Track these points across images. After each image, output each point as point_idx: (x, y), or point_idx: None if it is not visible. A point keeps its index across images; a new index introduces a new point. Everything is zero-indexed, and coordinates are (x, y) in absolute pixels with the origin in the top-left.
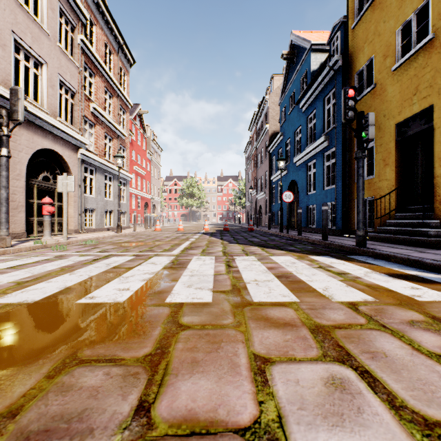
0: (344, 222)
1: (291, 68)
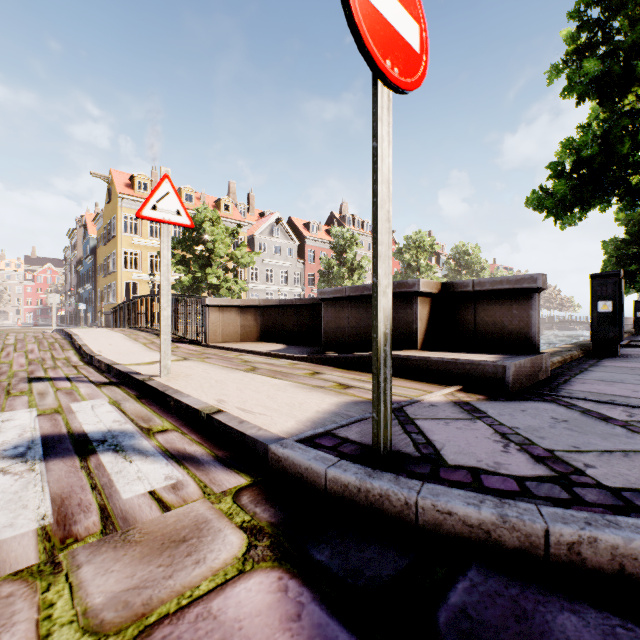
0: (96, 320)
1: (87, 231)
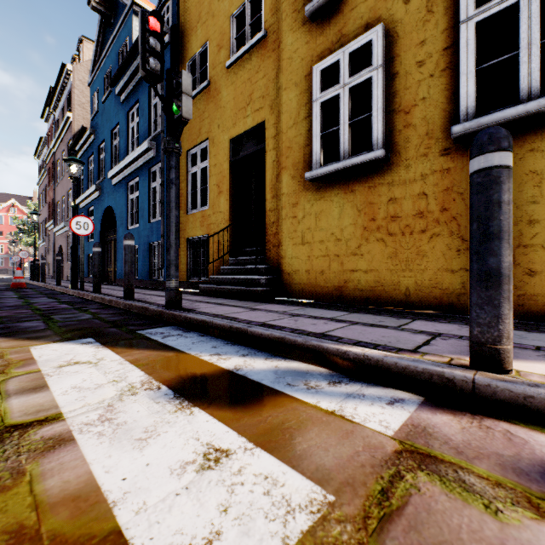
0: None
1: (108, 33)
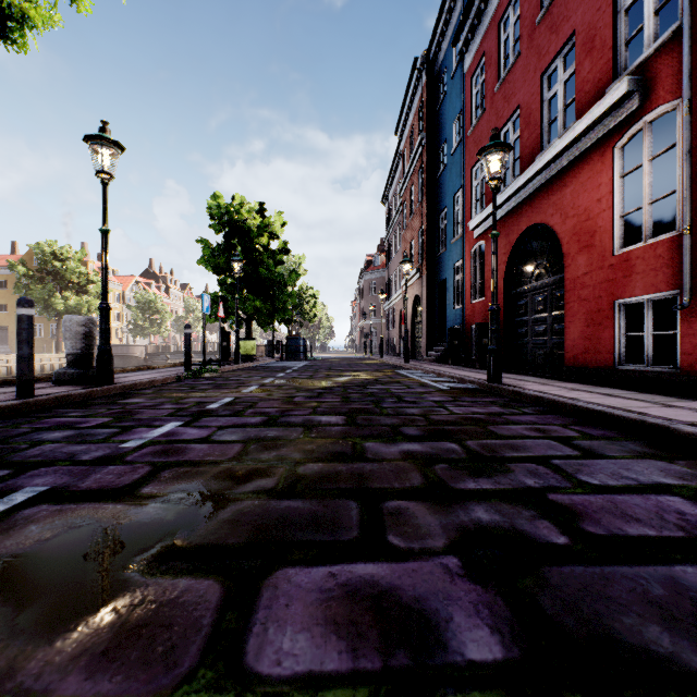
0: None
1: None
